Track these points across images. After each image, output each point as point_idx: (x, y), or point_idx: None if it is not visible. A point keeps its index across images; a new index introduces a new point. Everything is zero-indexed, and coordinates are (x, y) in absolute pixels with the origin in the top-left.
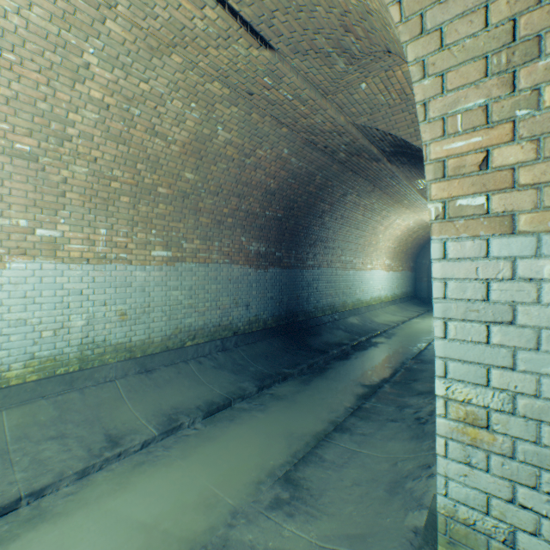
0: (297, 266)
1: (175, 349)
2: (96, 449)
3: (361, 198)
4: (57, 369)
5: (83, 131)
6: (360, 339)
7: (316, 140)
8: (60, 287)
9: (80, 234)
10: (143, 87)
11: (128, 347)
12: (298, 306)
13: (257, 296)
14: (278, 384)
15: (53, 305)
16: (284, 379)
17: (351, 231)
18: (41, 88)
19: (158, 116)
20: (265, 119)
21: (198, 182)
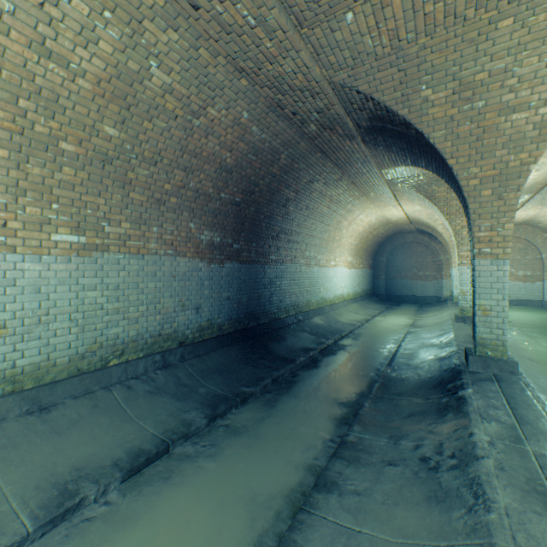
0: (259, 261)
1: (92, 371)
2: None
3: (328, 188)
4: None
5: None
6: (328, 343)
7: (284, 101)
8: None
9: None
10: None
11: (9, 376)
12: (259, 307)
13: (210, 296)
14: (236, 409)
15: None
16: (244, 401)
17: (315, 224)
18: None
19: (48, 22)
20: (217, 59)
21: (126, 143)
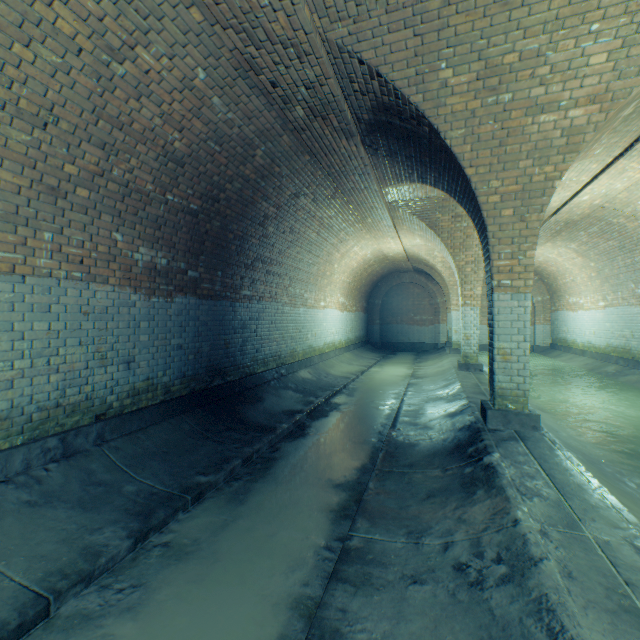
0: (226, 297)
1: None
2: None
3: (318, 207)
4: None
5: None
6: (318, 402)
7: (259, 60)
8: None
9: None
10: None
11: None
12: (228, 358)
13: (151, 343)
14: (185, 513)
15: None
16: (198, 498)
17: (302, 254)
18: None
19: None
20: None
21: None
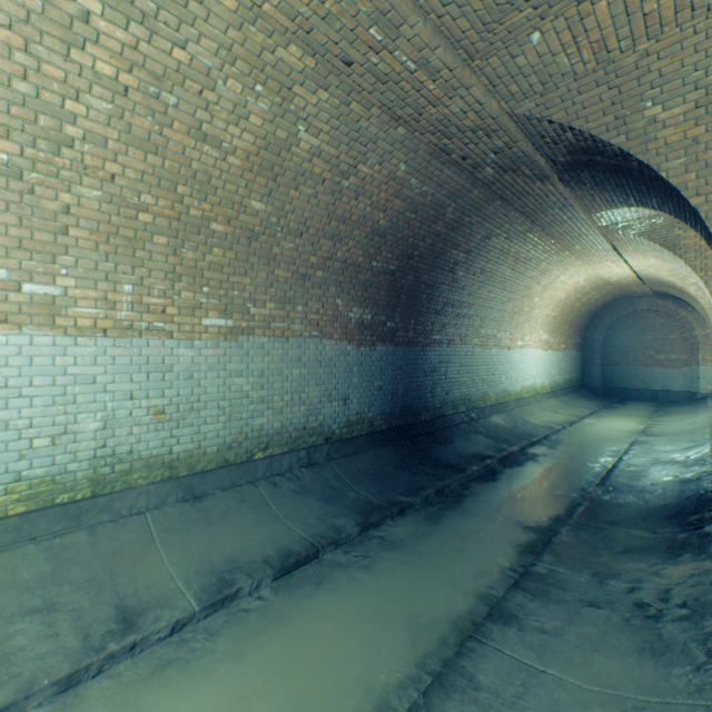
0: (418, 342)
1: (238, 464)
2: (97, 634)
3: (511, 243)
4: (56, 495)
5: (90, 130)
6: (511, 450)
7: (450, 146)
8: (61, 372)
9: (92, 291)
10: (179, 56)
11: (167, 461)
12: (419, 400)
13: (359, 385)
14: (392, 521)
15: (51, 399)
16: (401, 512)
17: (494, 292)
18: (16, 55)
19: (205, 107)
20: (371, 111)
21: (272, 216)
